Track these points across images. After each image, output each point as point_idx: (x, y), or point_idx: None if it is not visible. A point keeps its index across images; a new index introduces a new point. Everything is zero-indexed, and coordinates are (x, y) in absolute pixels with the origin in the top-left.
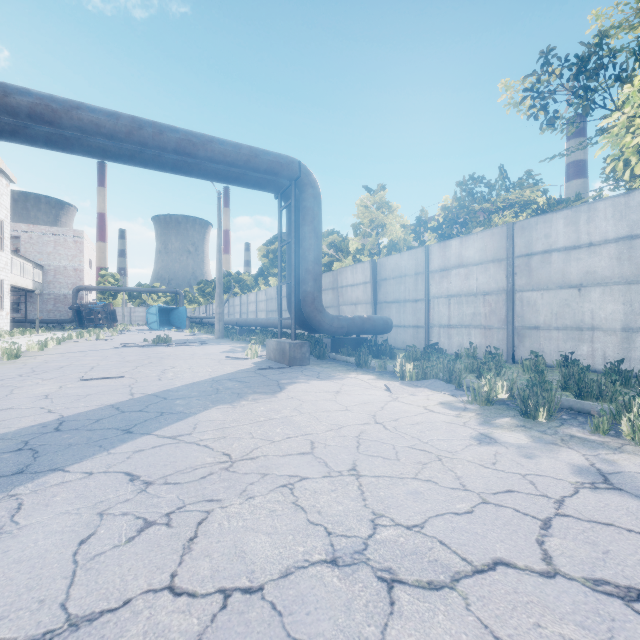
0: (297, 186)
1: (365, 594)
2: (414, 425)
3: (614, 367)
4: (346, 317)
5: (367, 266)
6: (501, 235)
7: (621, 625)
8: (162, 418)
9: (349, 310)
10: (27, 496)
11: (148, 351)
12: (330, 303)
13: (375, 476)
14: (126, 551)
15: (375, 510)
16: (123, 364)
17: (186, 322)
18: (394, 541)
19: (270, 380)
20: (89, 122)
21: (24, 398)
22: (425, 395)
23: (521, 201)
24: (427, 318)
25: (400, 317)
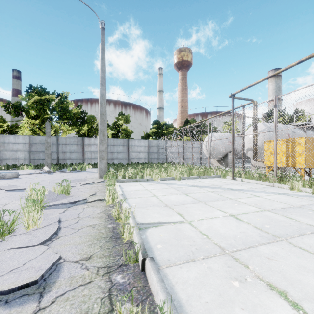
0: None
1: None
2: None
3: None
4: None
5: None
6: None
7: None
8: None
9: None
10: None
11: None
12: None
13: None
14: None
15: None
16: None
17: None
18: None
19: None
20: None
21: None
22: None
23: None
24: None
25: None
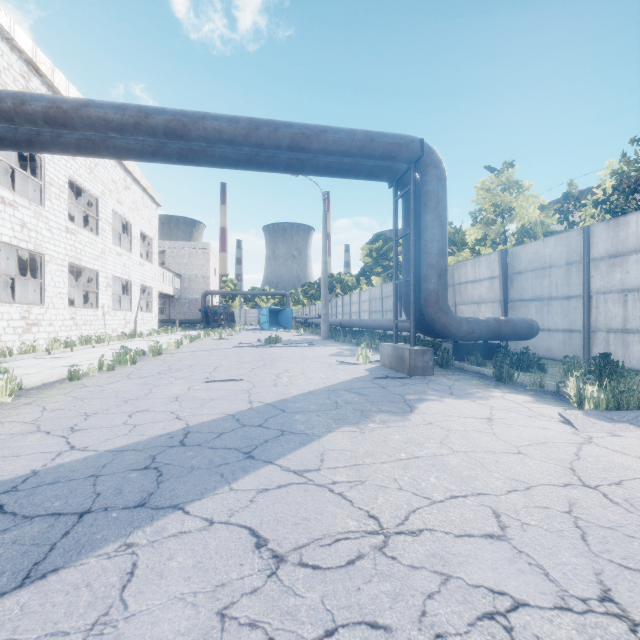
0: (417, 169)
1: None
2: None
3: None
4: (477, 319)
5: (494, 258)
6: None
7: None
8: (283, 439)
9: (469, 310)
10: (143, 551)
11: (262, 351)
12: None
13: None
14: None
15: None
16: (241, 365)
17: (292, 322)
18: None
19: (393, 394)
20: (212, 130)
21: (159, 399)
22: (637, 437)
23: None
24: (586, 320)
25: (542, 318)
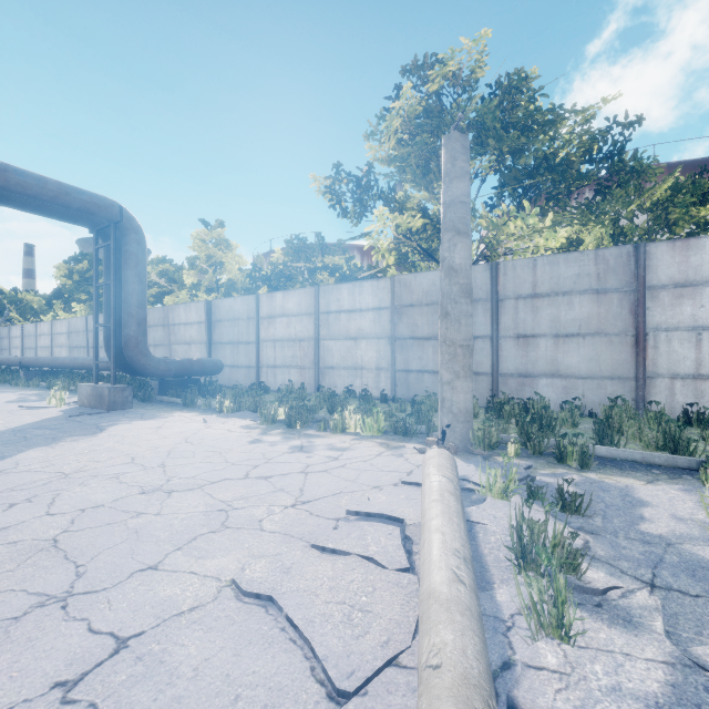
0: (118, 228)
1: (158, 496)
2: (214, 440)
3: (371, 394)
4: (174, 360)
5: (202, 306)
6: (311, 294)
7: (258, 483)
8: None
9: (182, 349)
10: None
11: None
12: (160, 341)
13: (176, 465)
14: (7, 513)
15: (171, 476)
16: None
17: None
18: (178, 483)
19: (88, 424)
20: None
21: None
22: (234, 422)
23: (334, 264)
24: (257, 359)
25: (234, 358)
